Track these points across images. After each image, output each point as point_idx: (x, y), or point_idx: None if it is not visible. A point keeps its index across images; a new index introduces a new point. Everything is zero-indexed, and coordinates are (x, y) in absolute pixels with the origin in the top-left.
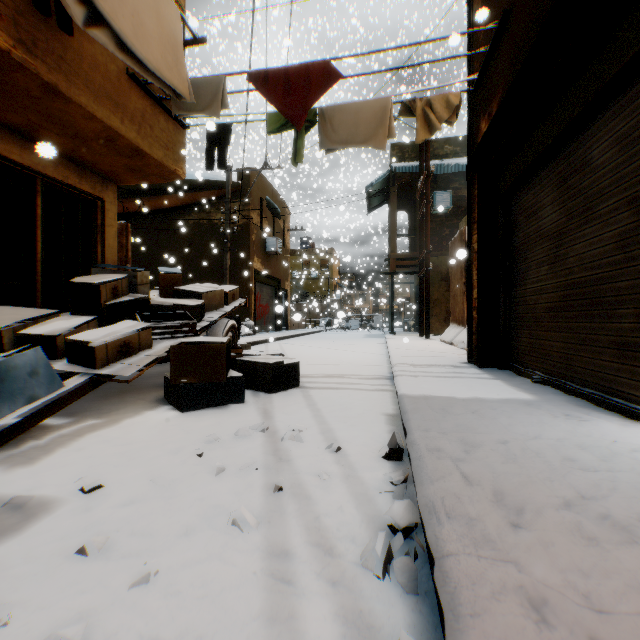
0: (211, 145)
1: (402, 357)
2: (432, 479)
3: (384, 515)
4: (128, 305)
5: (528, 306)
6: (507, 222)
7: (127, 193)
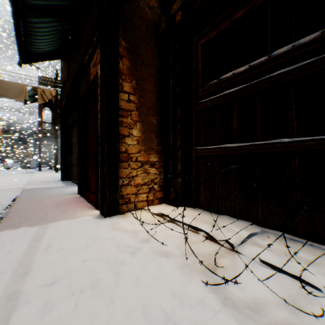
0: None
1: (35, 180)
2: (21, 197)
3: (9, 206)
4: None
5: (73, 162)
6: (70, 136)
7: None
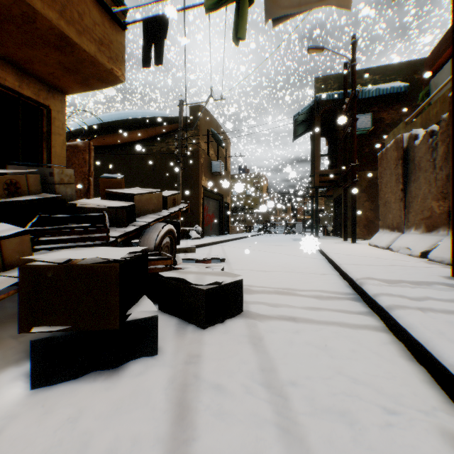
0: (147, 40)
1: (355, 266)
2: None
3: None
4: (30, 205)
5: None
6: None
7: (108, 131)
